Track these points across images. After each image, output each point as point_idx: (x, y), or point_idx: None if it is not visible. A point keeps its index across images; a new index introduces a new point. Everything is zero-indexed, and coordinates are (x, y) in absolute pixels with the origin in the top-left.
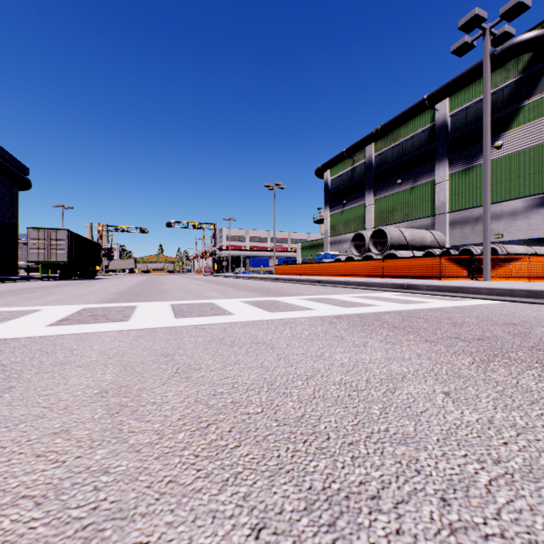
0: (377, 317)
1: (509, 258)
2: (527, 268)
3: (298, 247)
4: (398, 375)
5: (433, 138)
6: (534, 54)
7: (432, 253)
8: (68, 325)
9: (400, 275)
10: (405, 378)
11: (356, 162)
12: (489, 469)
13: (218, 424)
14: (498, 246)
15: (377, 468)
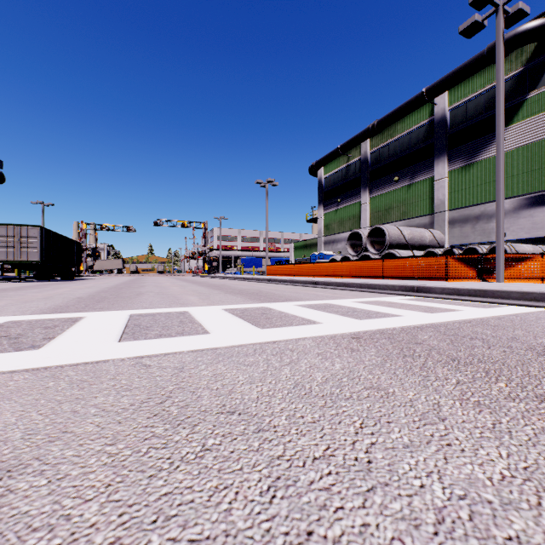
0: (412, 337)
1: (521, 258)
2: (540, 268)
3: (291, 247)
4: None
5: (432, 134)
6: (538, 45)
7: (433, 253)
8: None
9: (402, 276)
10: None
11: (351, 159)
12: None
13: None
14: (506, 245)
15: None
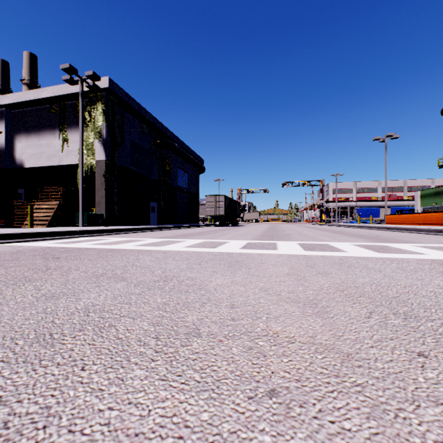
0: None
1: None
2: None
3: (417, 195)
4: None
5: None
6: None
7: None
8: (249, 249)
9: None
10: None
11: None
12: None
13: (348, 290)
14: None
15: (438, 315)
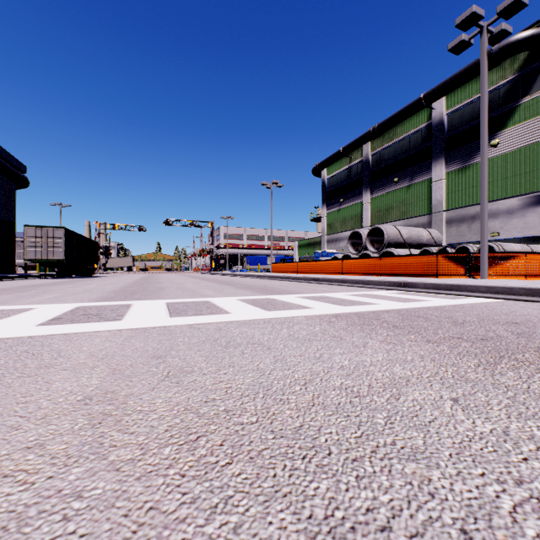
0: (376, 316)
1: (506, 256)
2: (524, 266)
3: (295, 245)
4: (401, 379)
5: (430, 137)
6: (530, 53)
7: (428, 251)
8: (59, 325)
9: (397, 273)
10: (409, 382)
11: (353, 161)
12: (511, 492)
13: (209, 436)
14: (495, 244)
15: (386, 491)
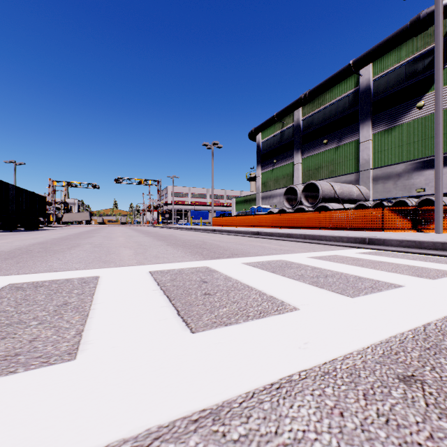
0: None
1: None
2: None
3: (233, 202)
4: None
5: (357, 102)
6: None
7: (363, 205)
8: None
9: (338, 227)
10: None
11: (285, 126)
12: None
13: None
14: None
15: None
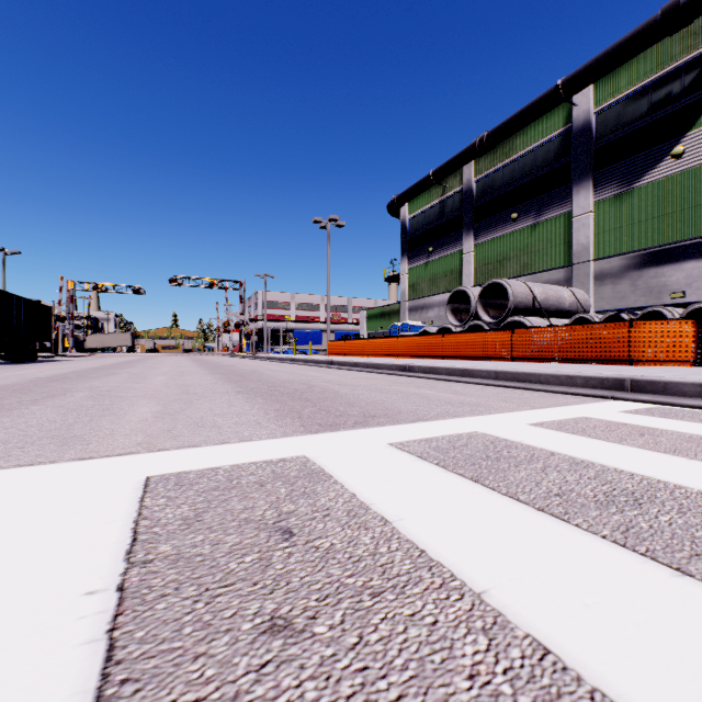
0: None
1: None
2: None
3: (363, 316)
4: None
5: (568, 150)
6: None
7: (584, 321)
8: None
9: (546, 357)
10: None
11: (448, 191)
12: None
13: None
14: None
15: None
